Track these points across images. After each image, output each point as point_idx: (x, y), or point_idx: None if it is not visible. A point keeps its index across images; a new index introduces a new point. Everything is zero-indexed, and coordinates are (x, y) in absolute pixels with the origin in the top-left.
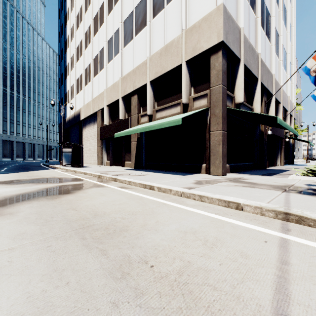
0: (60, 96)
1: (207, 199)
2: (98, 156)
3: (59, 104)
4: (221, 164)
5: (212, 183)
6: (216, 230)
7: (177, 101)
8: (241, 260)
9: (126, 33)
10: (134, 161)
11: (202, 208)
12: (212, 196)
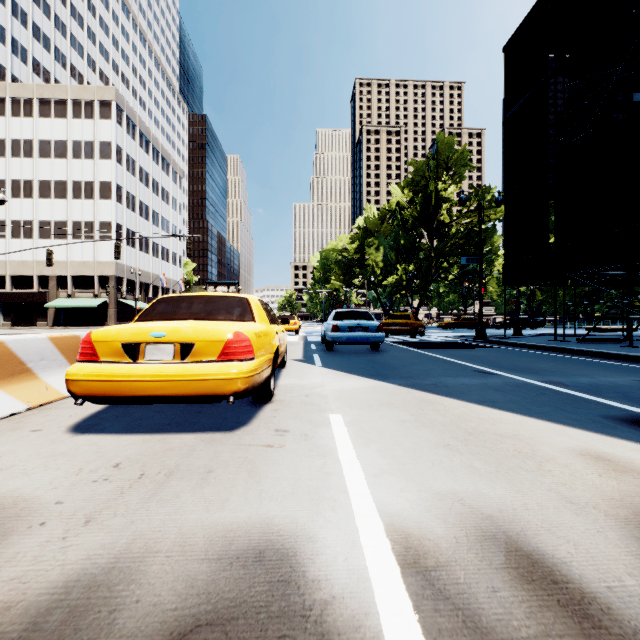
0: None
1: None
2: None
3: None
4: (114, 322)
5: None
6: None
7: (92, 291)
8: None
9: (43, 231)
10: (53, 322)
11: None
12: None
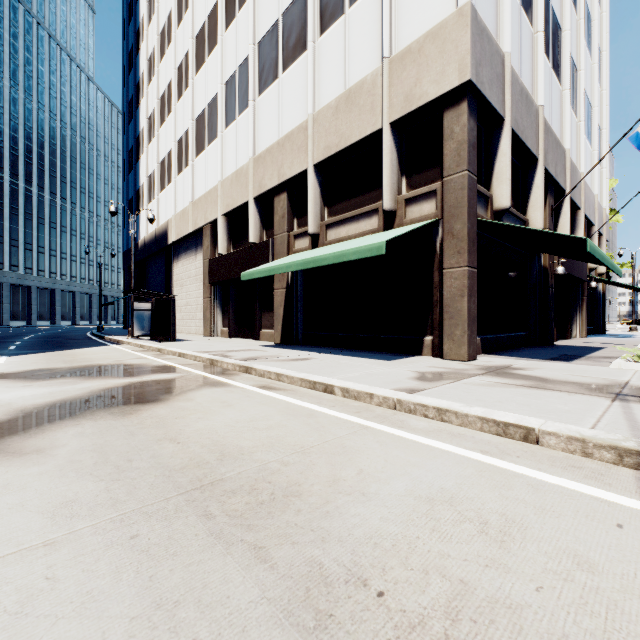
0: (127, 195)
1: (456, 416)
2: (204, 318)
3: (124, 212)
4: (466, 337)
5: (454, 380)
6: (497, 495)
7: (371, 206)
8: (582, 577)
9: (264, 66)
10: (281, 329)
11: (449, 437)
12: (467, 410)
